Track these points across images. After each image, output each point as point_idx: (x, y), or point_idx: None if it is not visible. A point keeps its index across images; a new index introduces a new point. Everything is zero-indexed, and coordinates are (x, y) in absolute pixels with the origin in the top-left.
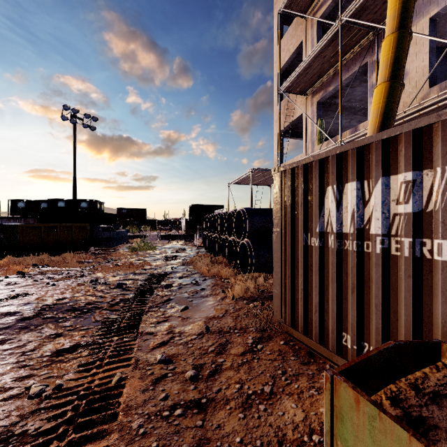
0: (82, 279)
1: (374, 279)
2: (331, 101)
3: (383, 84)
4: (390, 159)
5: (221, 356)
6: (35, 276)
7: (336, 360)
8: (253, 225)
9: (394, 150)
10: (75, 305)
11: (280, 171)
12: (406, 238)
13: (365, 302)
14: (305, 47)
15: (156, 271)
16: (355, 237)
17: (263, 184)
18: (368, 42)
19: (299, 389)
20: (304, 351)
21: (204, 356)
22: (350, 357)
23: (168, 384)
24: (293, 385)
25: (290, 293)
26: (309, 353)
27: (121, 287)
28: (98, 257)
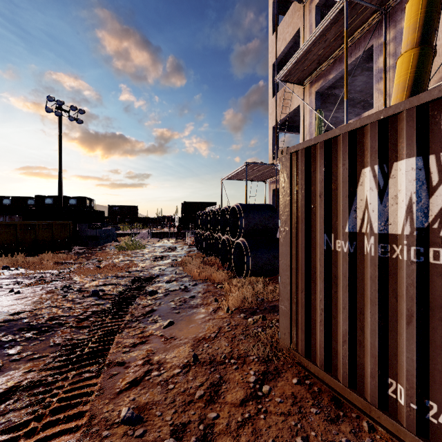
0: (54, 285)
1: None
2: (330, 92)
3: (410, 51)
4: None
5: (212, 407)
6: (1, 281)
7: (377, 416)
8: (249, 223)
9: None
10: (33, 322)
11: (289, 153)
12: None
13: (431, 339)
14: (303, 34)
15: (141, 273)
16: (413, 241)
17: (258, 179)
18: (374, 23)
19: None
20: (326, 396)
21: (188, 407)
22: (403, 419)
23: None
24: None
25: (304, 313)
26: (334, 400)
27: (97, 295)
28: (81, 257)
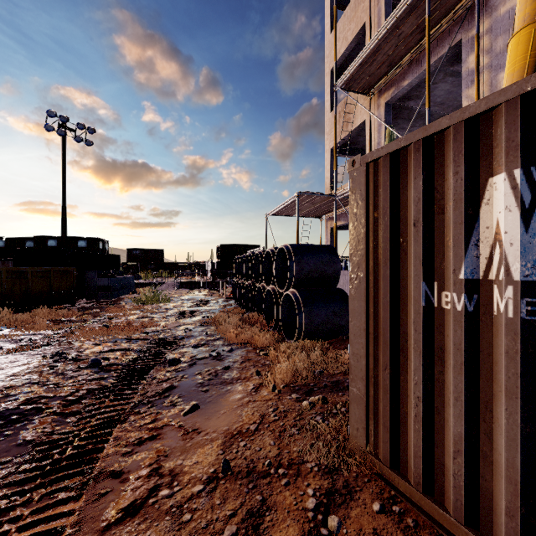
0: (44, 351)
1: None
2: (403, 104)
3: (529, 27)
4: None
5: None
6: None
7: None
8: (302, 269)
9: None
10: (0, 407)
11: (365, 163)
12: None
13: None
14: (369, 31)
15: (162, 335)
16: None
17: (312, 215)
18: (463, 11)
19: None
20: (428, 535)
21: None
22: None
23: None
24: None
25: (388, 401)
26: None
27: (99, 365)
28: (87, 313)
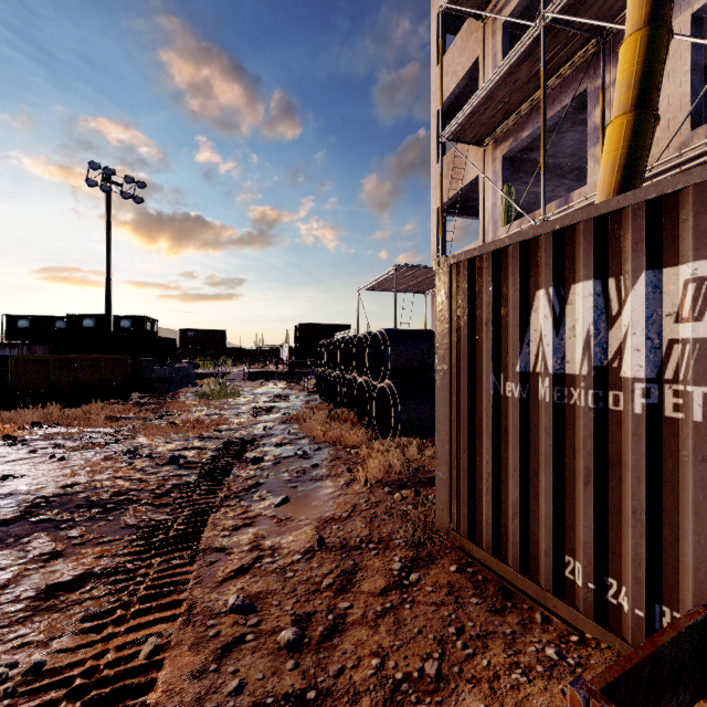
0: (113, 449)
1: (630, 462)
2: (524, 156)
3: (622, 117)
4: (661, 237)
5: (344, 597)
6: (34, 444)
7: (553, 605)
8: (398, 358)
9: (670, 220)
10: (94, 497)
11: (449, 264)
12: (696, 387)
13: (611, 502)
14: (483, 68)
15: (237, 433)
16: (591, 383)
17: (414, 290)
18: (587, 57)
19: (492, 669)
20: (493, 586)
21: (314, 597)
22: (581, 604)
23: (246, 658)
24: (479, 661)
25: (466, 480)
26: (502, 590)
27: (177, 462)
28: (144, 409)
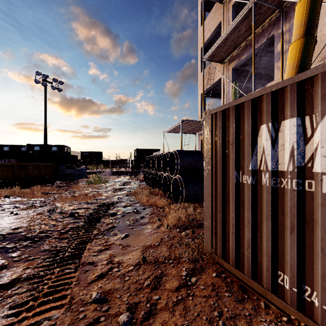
0: (42, 209)
1: (320, 221)
2: (242, 68)
3: (298, 41)
4: None
5: (156, 292)
6: (4, 206)
7: (271, 297)
8: (183, 164)
9: None
10: (28, 234)
11: (211, 114)
12: None
13: (307, 243)
14: (223, 26)
15: (105, 201)
16: (294, 176)
17: (190, 132)
18: (274, 19)
19: None
20: (236, 285)
21: (139, 292)
22: (288, 299)
23: None
24: None
25: (221, 227)
26: (241, 287)
27: (74, 216)
28: (61, 189)
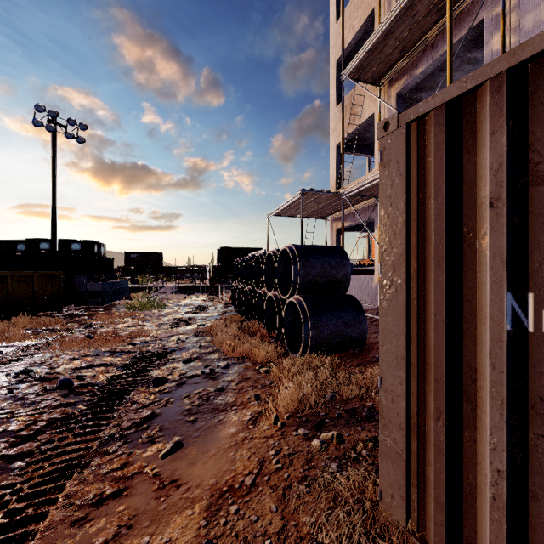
0: (10, 368)
1: None
2: (414, 96)
3: None
4: None
5: None
6: None
7: None
8: (308, 273)
9: None
10: None
11: (405, 123)
12: None
13: None
14: (379, 16)
15: (151, 346)
16: None
17: (316, 215)
18: None
19: None
20: None
21: None
22: None
23: None
24: None
25: (443, 466)
26: None
27: (69, 386)
28: (73, 321)
